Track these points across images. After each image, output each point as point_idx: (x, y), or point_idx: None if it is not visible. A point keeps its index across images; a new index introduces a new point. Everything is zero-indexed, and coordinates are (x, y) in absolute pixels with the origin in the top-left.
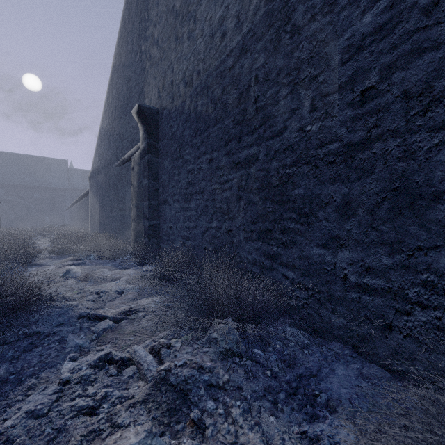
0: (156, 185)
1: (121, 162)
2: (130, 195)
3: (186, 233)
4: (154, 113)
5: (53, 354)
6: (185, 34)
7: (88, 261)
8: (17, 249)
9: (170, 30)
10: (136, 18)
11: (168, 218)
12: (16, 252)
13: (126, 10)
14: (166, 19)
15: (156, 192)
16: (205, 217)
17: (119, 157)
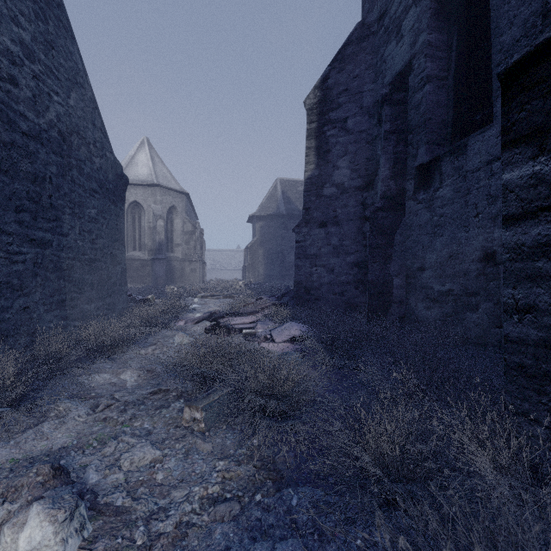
0: None
1: None
2: None
3: None
4: None
5: None
6: None
7: None
8: None
9: None
10: None
11: None
12: None
13: None
14: None
15: None
16: None
17: None
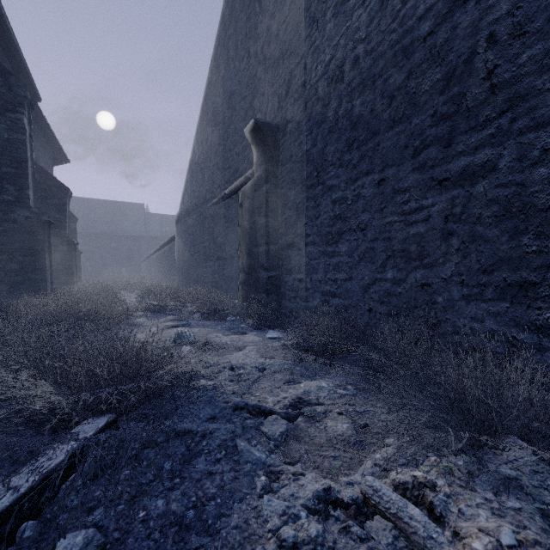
0: (276, 225)
1: (220, 199)
2: (232, 240)
3: (330, 288)
4: (273, 130)
5: (229, 473)
6: (328, 11)
7: (193, 322)
8: (112, 305)
9: (300, 13)
10: (242, 15)
11: (296, 268)
12: (111, 309)
13: (227, 9)
14: (293, 2)
15: (276, 233)
16: (369, 265)
17: (217, 193)
